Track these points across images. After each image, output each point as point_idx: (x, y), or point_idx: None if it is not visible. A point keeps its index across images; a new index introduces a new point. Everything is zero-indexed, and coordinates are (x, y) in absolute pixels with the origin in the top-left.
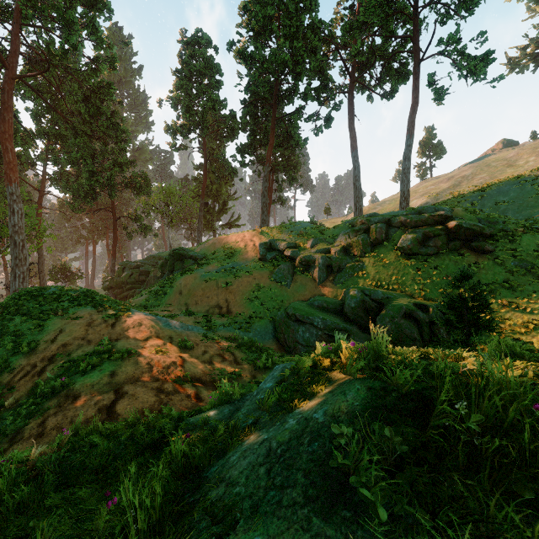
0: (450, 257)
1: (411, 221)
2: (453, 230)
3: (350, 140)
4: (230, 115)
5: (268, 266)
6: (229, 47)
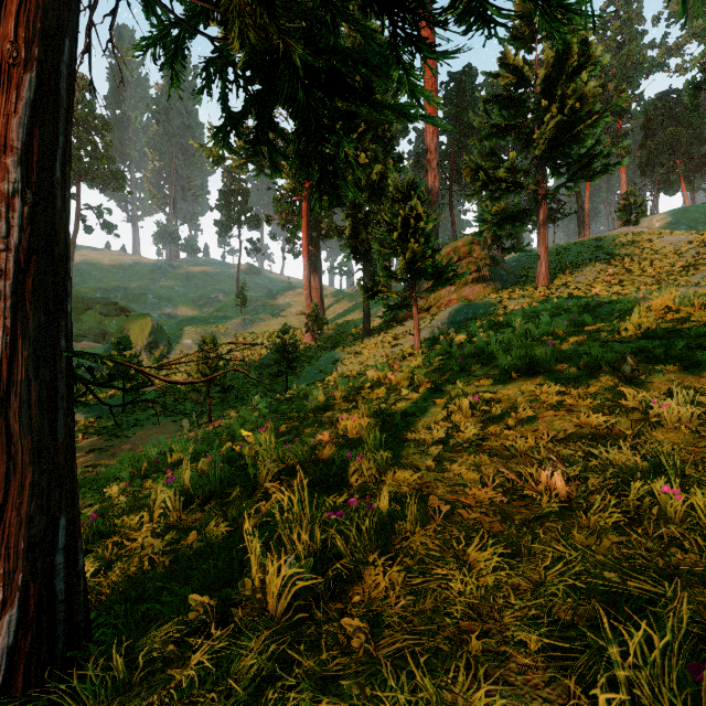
0: (121, 318)
1: (104, 302)
2: (122, 309)
3: None
4: None
5: None
6: None
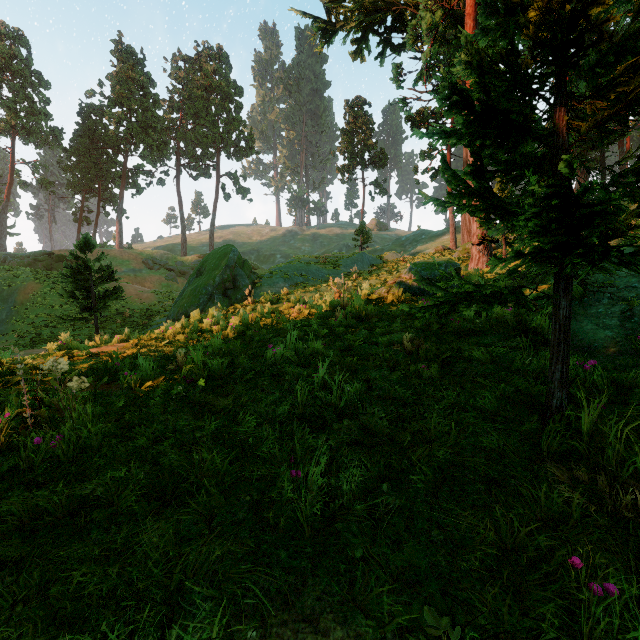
0: None
1: None
2: None
3: (179, 202)
4: (54, 131)
5: (158, 273)
6: (89, 96)
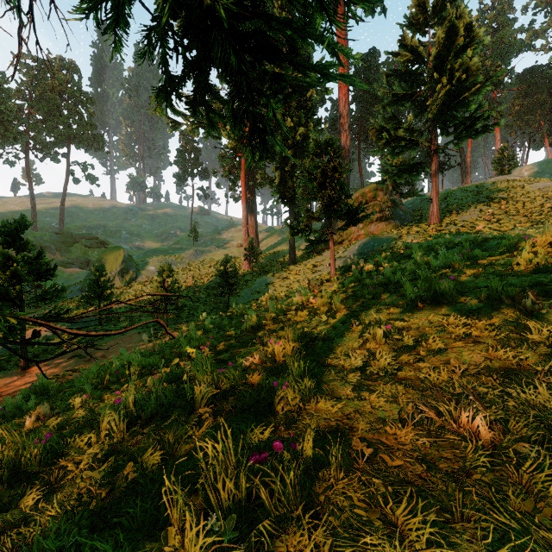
0: (101, 250)
1: (88, 237)
2: (101, 242)
3: (29, 182)
4: None
5: None
6: None
